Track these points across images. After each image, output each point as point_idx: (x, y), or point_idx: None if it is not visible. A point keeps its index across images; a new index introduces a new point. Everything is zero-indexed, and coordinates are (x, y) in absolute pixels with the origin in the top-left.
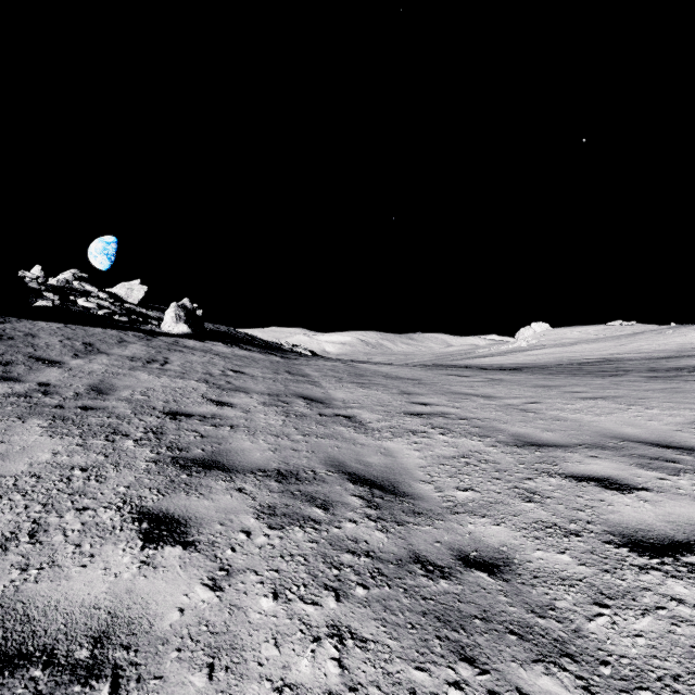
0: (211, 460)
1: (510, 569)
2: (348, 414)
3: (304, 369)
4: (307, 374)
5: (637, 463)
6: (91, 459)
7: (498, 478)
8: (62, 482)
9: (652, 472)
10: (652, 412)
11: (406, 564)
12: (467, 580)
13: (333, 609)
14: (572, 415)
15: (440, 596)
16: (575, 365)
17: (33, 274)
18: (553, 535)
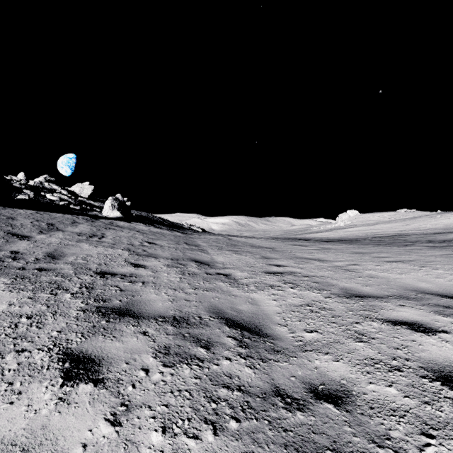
0: (125, 309)
1: (351, 400)
2: (225, 273)
3: (197, 241)
4: (199, 244)
5: (435, 310)
6: (36, 309)
7: (335, 322)
8: (10, 328)
9: (446, 318)
10: (437, 271)
11: (269, 397)
12: (318, 411)
13: (211, 443)
14: (382, 273)
15: (297, 428)
16: (376, 238)
17: (17, 177)
18: (380, 370)
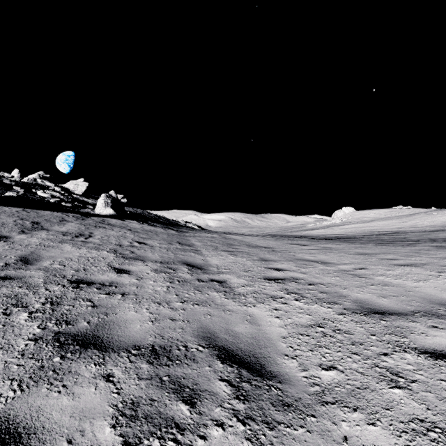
0: (91, 336)
1: None
2: (220, 279)
3: (191, 240)
4: (193, 243)
5: None
6: None
7: (356, 353)
8: None
9: None
10: None
11: None
12: None
13: None
14: (396, 280)
15: None
16: (374, 236)
17: (9, 174)
18: (440, 445)
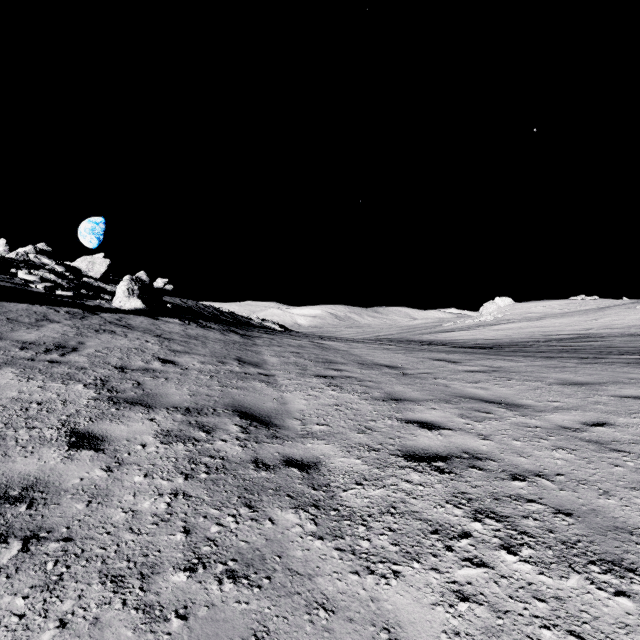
0: None
1: None
2: (306, 456)
3: (263, 353)
4: (264, 360)
5: None
6: None
7: None
8: None
9: None
10: None
11: None
12: None
13: None
14: None
15: None
16: (554, 342)
17: None
18: None
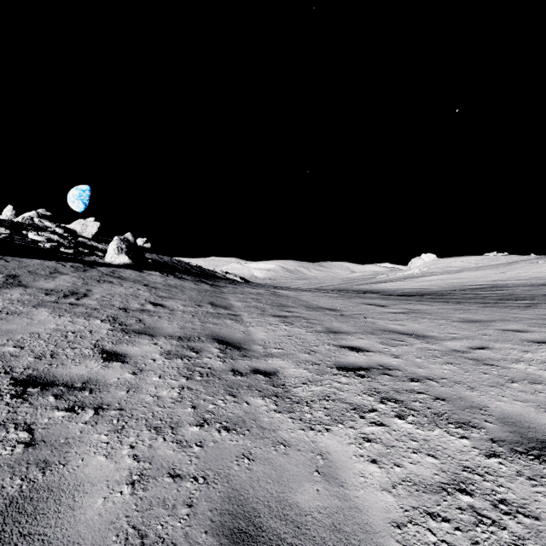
0: None
1: None
2: (268, 368)
3: (229, 299)
4: (231, 304)
5: None
6: None
7: None
8: None
9: None
10: None
11: None
12: None
13: None
14: None
15: None
16: (468, 291)
17: None
18: None
